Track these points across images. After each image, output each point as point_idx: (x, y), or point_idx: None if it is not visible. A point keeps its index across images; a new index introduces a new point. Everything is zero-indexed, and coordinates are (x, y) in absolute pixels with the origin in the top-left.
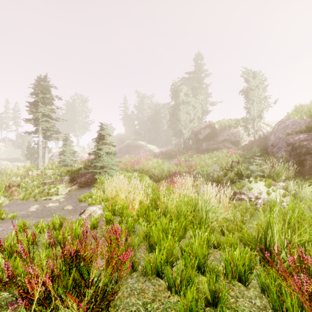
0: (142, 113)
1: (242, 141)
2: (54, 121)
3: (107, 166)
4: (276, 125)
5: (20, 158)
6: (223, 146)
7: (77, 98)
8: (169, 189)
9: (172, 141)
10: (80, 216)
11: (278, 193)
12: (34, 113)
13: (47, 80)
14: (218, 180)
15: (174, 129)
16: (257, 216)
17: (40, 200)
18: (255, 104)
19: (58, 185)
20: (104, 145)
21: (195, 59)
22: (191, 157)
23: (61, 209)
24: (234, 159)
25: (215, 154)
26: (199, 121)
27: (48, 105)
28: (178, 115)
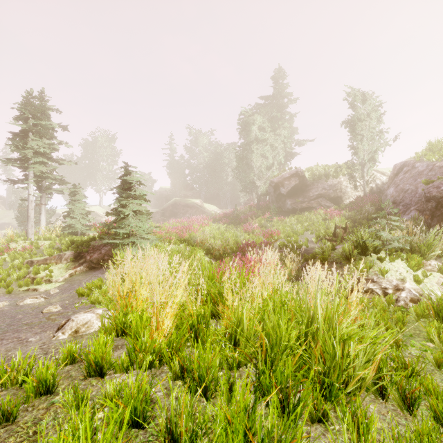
0: (196, 158)
1: (345, 197)
2: (66, 168)
3: (137, 235)
4: (399, 171)
5: (12, 223)
6: (317, 204)
7: (100, 135)
8: (242, 275)
9: (240, 199)
10: (53, 336)
11: (433, 279)
12: (21, 150)
13: (43, 99)
14: (323, 256)
15: (243, 181)
16: (409, 325)
17: (18, 292)
18: (365, 142)
19: (53, 265)
20: (130, 199)
21: (274, 77)
22: (270, 221)
23: (39, 312)
24: (338, 223)
25: (306, 216)
26: (280, 168)
27: (45, 138)
28: (250, 159)
